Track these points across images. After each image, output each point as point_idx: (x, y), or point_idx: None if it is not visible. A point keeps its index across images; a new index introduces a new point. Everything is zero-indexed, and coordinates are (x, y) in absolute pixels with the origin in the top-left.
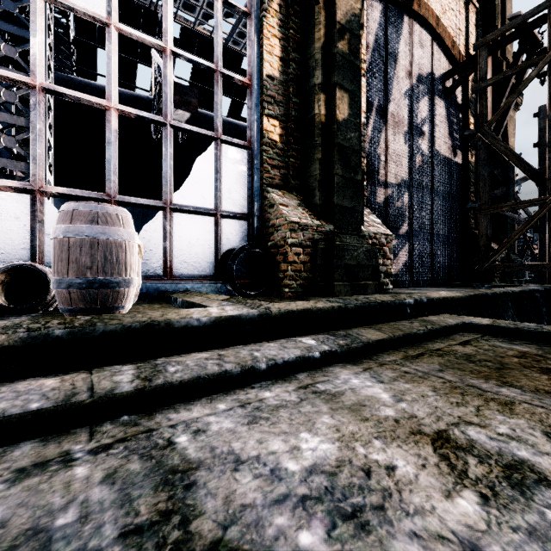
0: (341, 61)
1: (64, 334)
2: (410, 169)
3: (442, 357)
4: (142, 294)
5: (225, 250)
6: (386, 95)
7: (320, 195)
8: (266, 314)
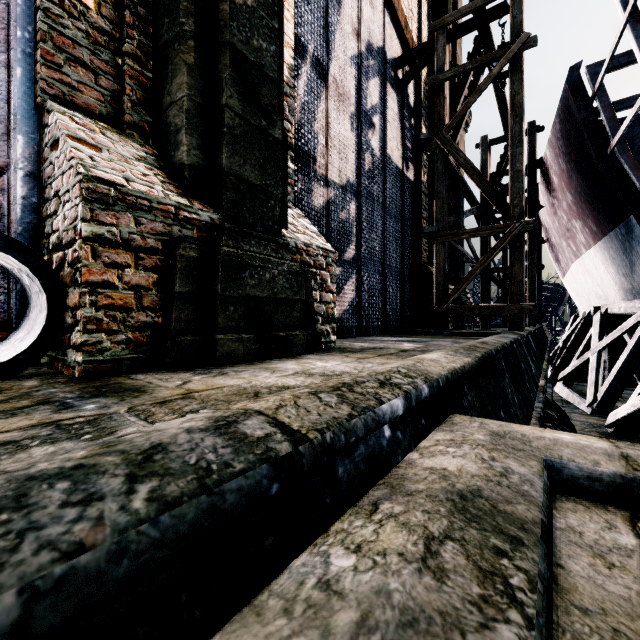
0: None
1: None
2: (358, 169)
3: None
4: None
5: None
6: (326, 45)
7: (191, 145)
8: None
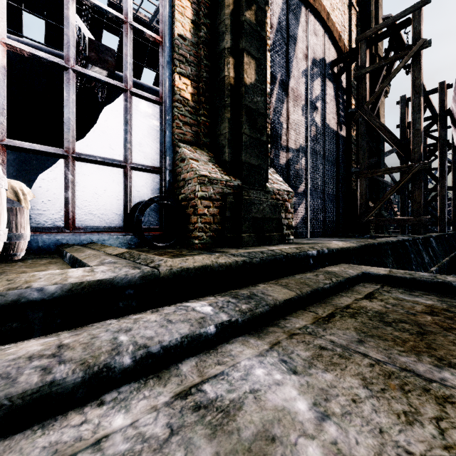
0: (248, 29)
1: None
2: (306, 137)
3: (355, 318)
4: (37, 248)
5: (135, 202)
6: (287, 71)
7: (229, 152)
8: (152, 275)
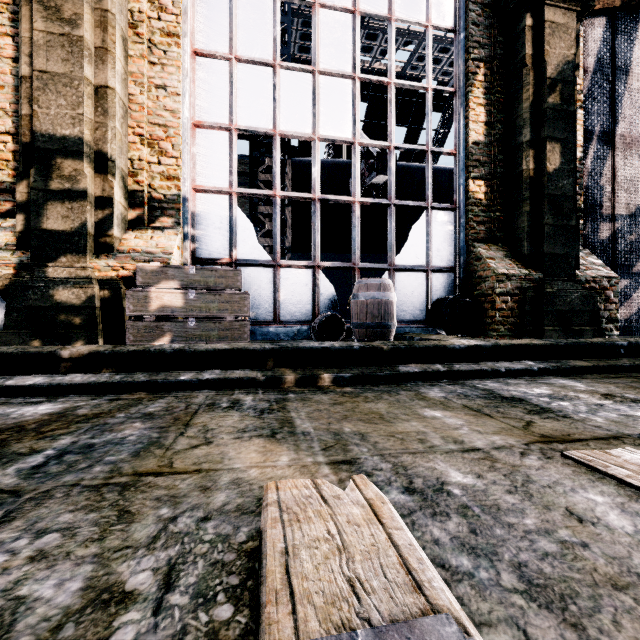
0: (551, 114)
1: (404, 348)
2: None
3: (638, 379)
4: None
5: (434, 299)
6: (612, 116)
7: (528, 246)
8: (497, 345)
